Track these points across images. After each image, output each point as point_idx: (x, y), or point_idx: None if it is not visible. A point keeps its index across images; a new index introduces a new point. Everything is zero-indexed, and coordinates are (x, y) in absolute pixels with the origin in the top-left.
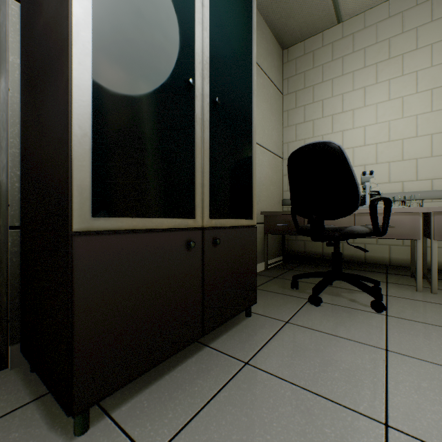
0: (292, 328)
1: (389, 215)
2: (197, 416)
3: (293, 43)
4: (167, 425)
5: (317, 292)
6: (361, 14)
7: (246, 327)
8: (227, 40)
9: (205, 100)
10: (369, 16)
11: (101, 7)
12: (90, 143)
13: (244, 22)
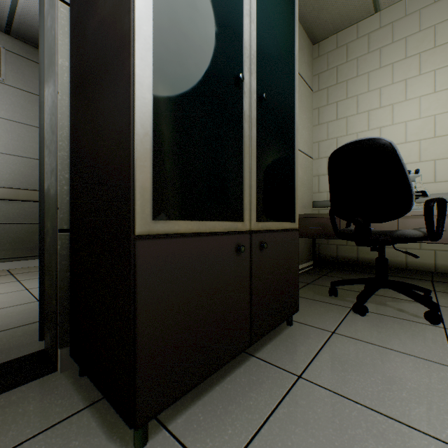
0: (340, 339)
1: (444, 218)
2: (259, 434)
3: (325, 36)
4: (229, 443)
5: (362, 300)
6: (402, 1)
7: (290, 337)
8: (272, 33)
9: (252, 96)
10: (410, 2)
11: (160, 0)
12: (151, 143)
13: (287, 13)
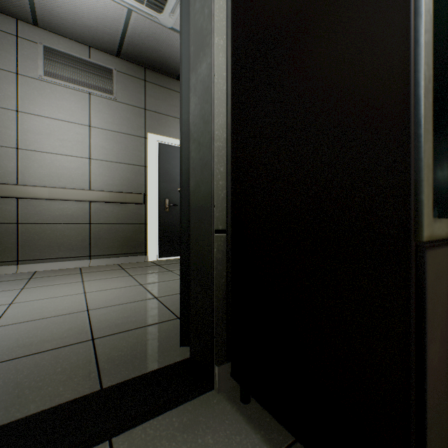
0: None
1: None
2: None
3: None
4: None
5: None
6: None
7: None
8: None
9: None
10: None
11: None
12: (431, 94)
13: None
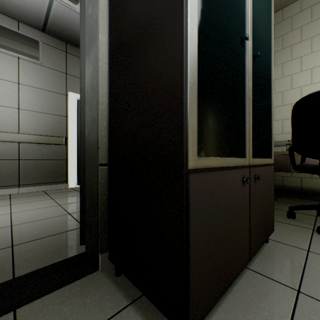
0: (318, 257)
1: None
2: None
3: None
4: None
5: None
6: None
7: (272, 253)
8: (259, 2)
9: (250, 54)
10: None
11: None
12: (196, 91)
13: None
